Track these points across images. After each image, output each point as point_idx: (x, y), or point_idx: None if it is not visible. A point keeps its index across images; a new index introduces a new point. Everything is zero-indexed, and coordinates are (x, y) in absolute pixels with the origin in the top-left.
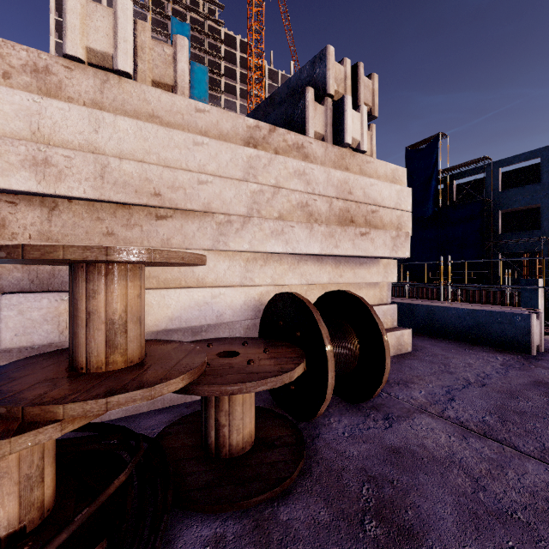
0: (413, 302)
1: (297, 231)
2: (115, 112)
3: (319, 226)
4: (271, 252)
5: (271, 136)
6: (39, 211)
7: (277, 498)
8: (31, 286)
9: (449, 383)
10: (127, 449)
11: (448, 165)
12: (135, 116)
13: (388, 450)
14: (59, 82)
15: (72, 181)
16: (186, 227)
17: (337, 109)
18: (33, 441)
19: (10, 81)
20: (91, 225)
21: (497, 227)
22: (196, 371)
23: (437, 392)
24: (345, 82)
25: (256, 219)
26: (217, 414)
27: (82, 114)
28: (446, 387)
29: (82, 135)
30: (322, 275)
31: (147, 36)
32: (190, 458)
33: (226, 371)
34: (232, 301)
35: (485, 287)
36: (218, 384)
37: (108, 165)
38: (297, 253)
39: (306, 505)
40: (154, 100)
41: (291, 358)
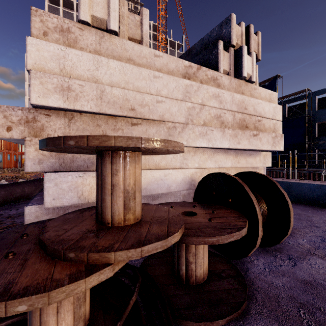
0: (276, 179)
1: (215, 133)
2: (107, 57)
3: (228, 130)
4: (199, 147)
5: (198, 72)
6: (63, 120)
7: (240, 318)
8: (60, 168)
9: (320, 234)
10: (128, 277)
11: (282, 95)
12: (119, 59)
13: (303, 283)
14: (75, 38)
15: (83, 101)
16: (149, 131)
17: (237, 54)
18: (98, 279)
19: (47, 37)
20: (93, 129)
21: (315, 133)
22: (183, 227)
23: (314, 240)
24: (241, 37)
25: (190, 125)
26: (187, 255)
27: (89, 58)
28: (319, 237)
29: (89, 71)
30: (227, 162)
31: (125, 9)
32: (168, 284)
33: (198, 226)
34: (176, 178)
35: (308, 171)
36: (202, 236)
37: (104, 91)
38: (214, 147)
39: (264, 325)
40: (130, 49)
41: (236, 217)
